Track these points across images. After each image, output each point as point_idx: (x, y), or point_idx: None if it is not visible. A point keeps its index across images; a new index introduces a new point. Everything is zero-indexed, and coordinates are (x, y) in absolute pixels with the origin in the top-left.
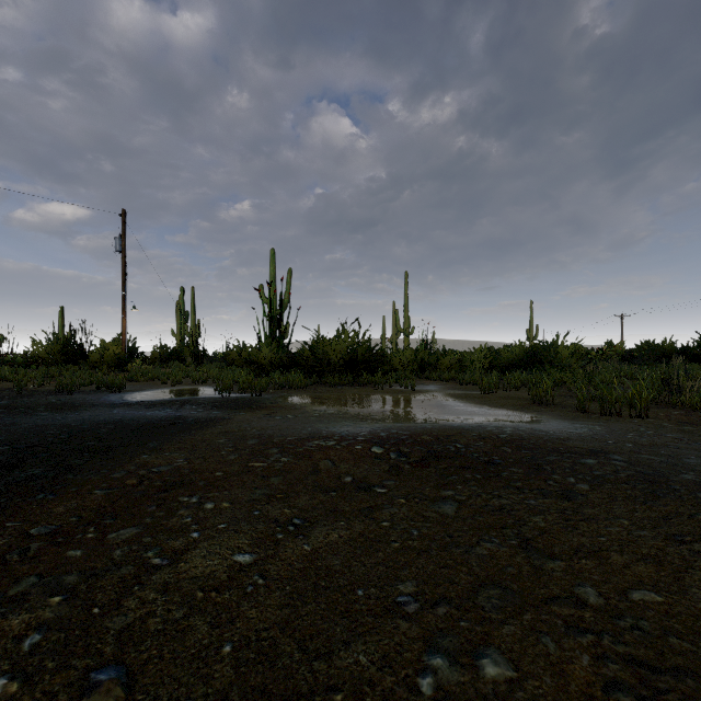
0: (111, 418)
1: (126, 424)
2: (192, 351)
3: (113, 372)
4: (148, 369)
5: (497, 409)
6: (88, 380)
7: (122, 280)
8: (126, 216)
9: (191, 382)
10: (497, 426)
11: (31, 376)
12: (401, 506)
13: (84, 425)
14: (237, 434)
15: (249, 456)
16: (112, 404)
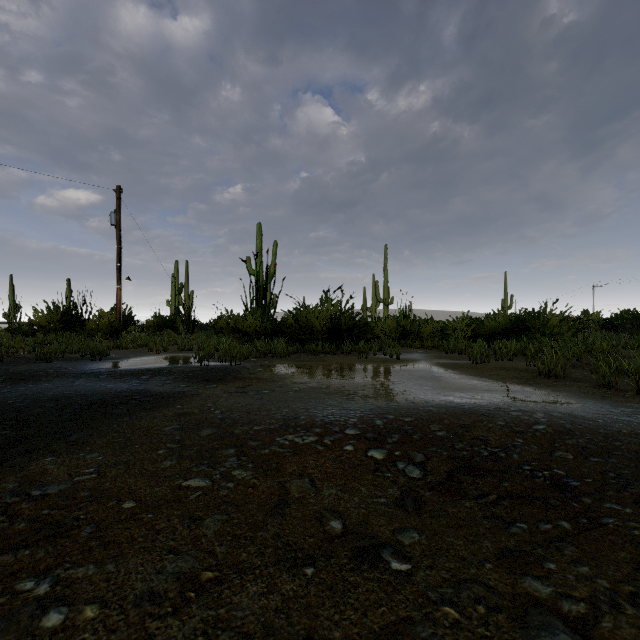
0: (61, 393)
1: (72, 401)
2: (184, 319)
3: (108, 340)
4: (140, 337)
5: (501, 382)
6: (76, 347)
7: (117, 253)
8: (121, 191)
9: (177, 350)
10: (522, 410)
11: (27, 343)
12: (454, 635)
13: (22, 402)
14: (194, 417)
15: (191, 462)
16: (81, 374)
